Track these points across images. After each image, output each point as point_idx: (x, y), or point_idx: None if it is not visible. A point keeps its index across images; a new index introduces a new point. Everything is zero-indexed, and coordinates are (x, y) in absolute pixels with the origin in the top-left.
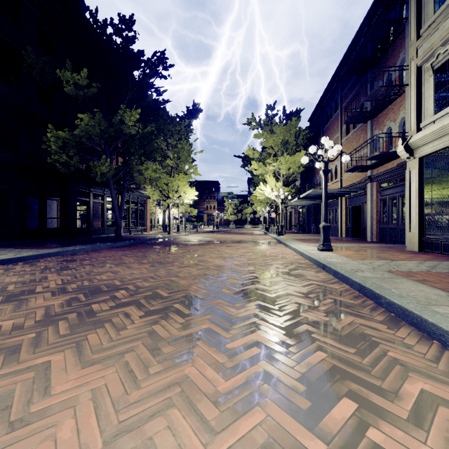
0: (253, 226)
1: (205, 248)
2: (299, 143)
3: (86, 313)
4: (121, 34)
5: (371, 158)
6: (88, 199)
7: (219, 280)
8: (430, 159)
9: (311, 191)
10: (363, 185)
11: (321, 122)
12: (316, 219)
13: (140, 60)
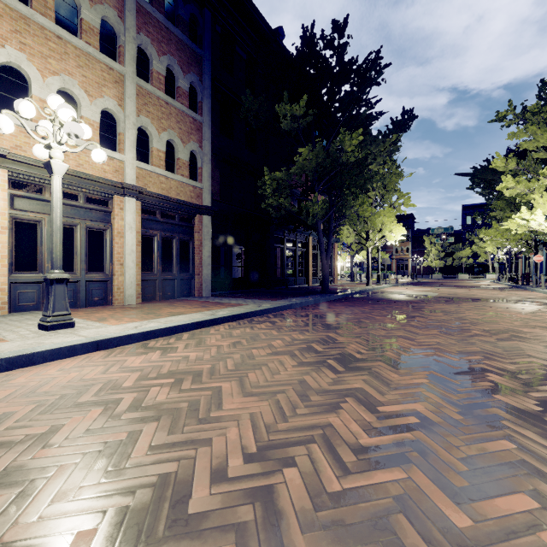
0: (473, 276)
1: (468, 309)
2: None
3: (514, 411)
4: (332, 45)
5: None
6: (282, 246)
7: None
8: None
9: None
10: None
11: None
12: None
13: (351, 70)
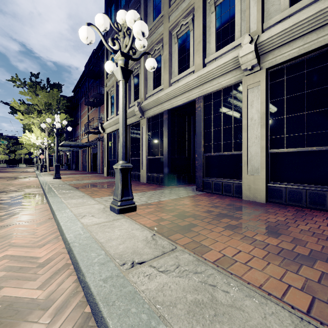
0: (29, 165)
1: None
2: (61, 107)
3: None
4: None
5: (94, 128)
6: None
7: None
8: (110, 135)
9: (64, 142)
10: (97, 142)
11: (79, 96)
12: (78, 160)
13: None
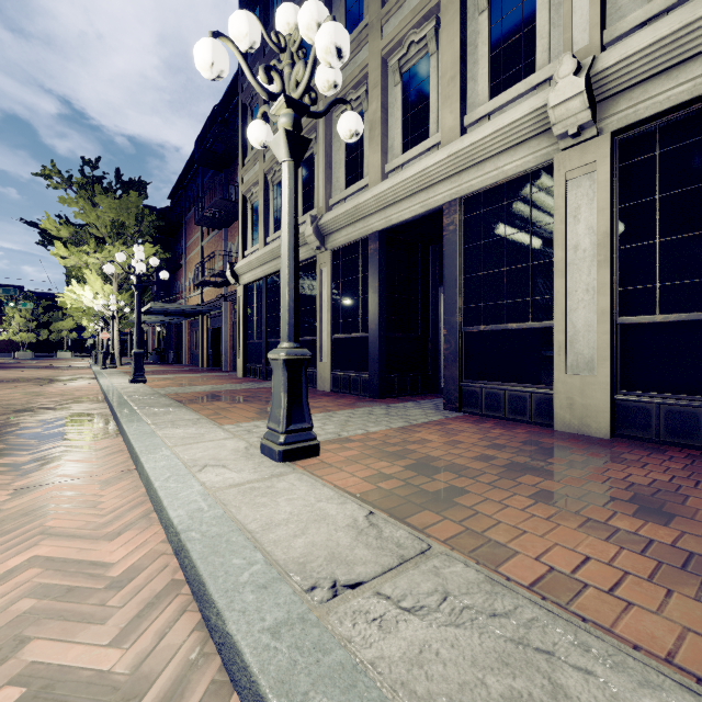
0: (78, 354)
1: None
2: (144, 231)
3: None
4: None
5: (215, 275)
6: None
7: None
8: (251, 288)
9: (151, 305)
10: (221, 304)
11: (183, 207)
12: (180, 343)
13: None
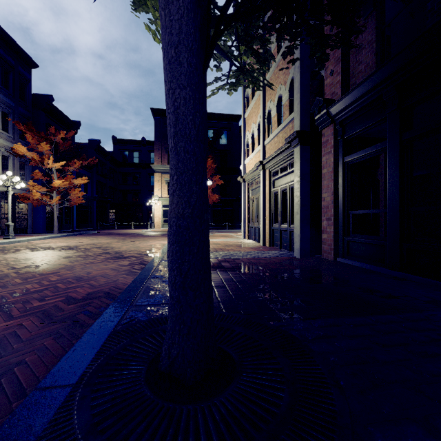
0: None
1: None
2: None
3: (69, 247)
4: None
5: None
6: None
7: (5, 253)
8: None
9: None
10: None
11: None
12: None
13: None
